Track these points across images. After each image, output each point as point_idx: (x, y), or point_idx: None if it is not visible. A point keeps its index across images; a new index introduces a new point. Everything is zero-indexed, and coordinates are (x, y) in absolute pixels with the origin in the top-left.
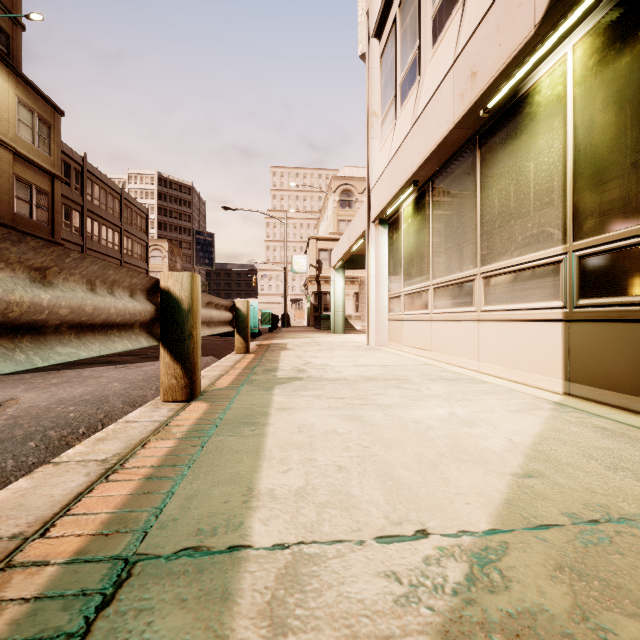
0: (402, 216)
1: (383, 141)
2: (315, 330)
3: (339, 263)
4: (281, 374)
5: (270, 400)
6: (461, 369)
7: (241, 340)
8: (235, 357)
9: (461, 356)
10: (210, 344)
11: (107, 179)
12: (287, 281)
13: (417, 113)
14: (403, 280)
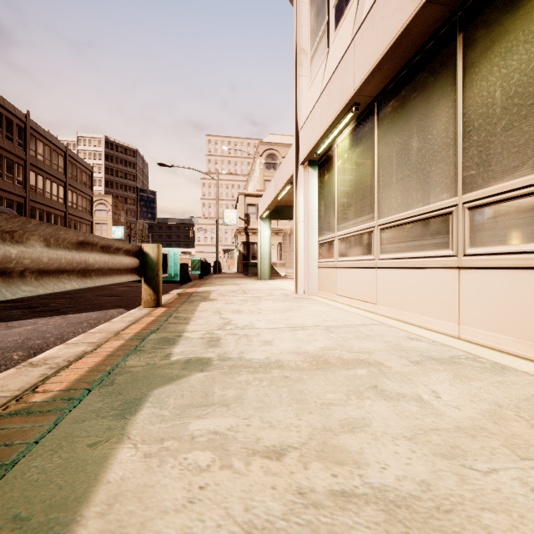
0: (336, 153)
1: (313, 77)
2: (243, 276)
3: (265, 213)
4: (180, 351)
5: (98, 474)
6: (432, 333)
7: (150, 291)
8: (138, 313)
9: (426, 314)
10: (133, 292)
11: (51, 137)
12: (220, 233)
13: (361, 17)
14: (337, 223)
